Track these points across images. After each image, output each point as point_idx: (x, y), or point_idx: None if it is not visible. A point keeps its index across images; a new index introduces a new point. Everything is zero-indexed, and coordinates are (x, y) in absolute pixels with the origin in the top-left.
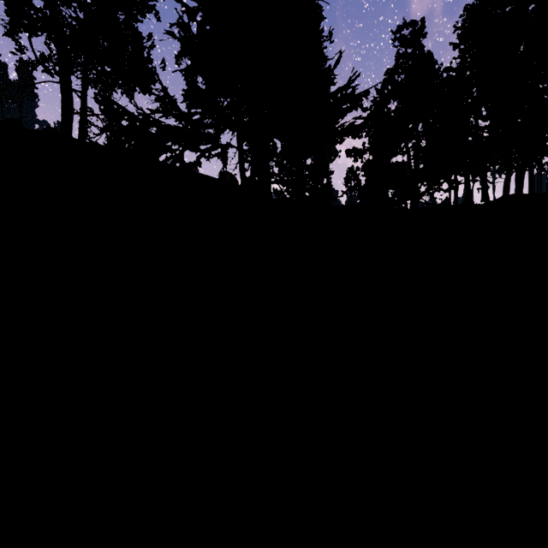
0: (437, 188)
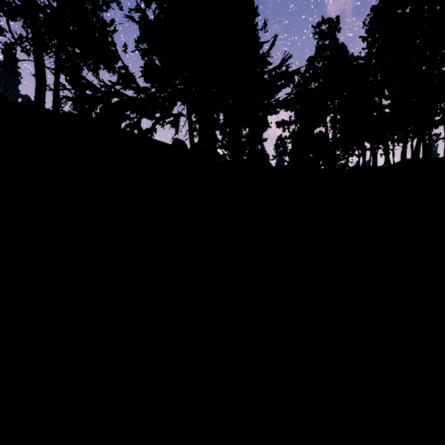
0: (351, 153)
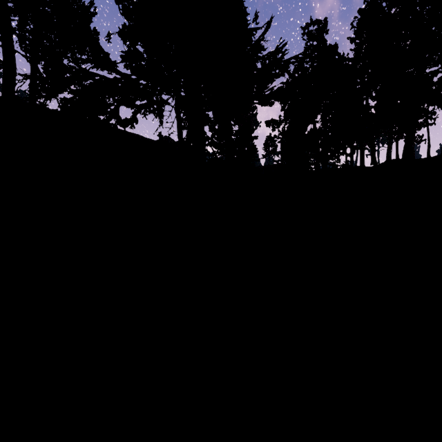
0: (342, 152)
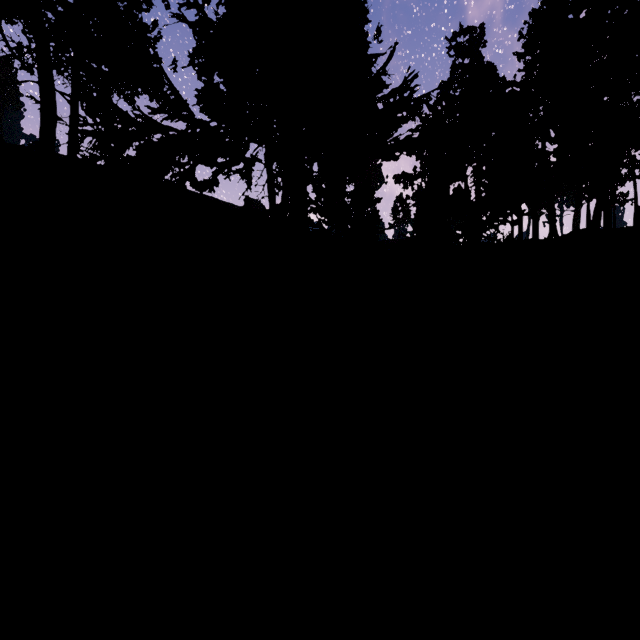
0: (502, 220)
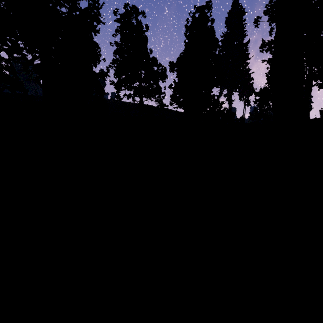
0: None
